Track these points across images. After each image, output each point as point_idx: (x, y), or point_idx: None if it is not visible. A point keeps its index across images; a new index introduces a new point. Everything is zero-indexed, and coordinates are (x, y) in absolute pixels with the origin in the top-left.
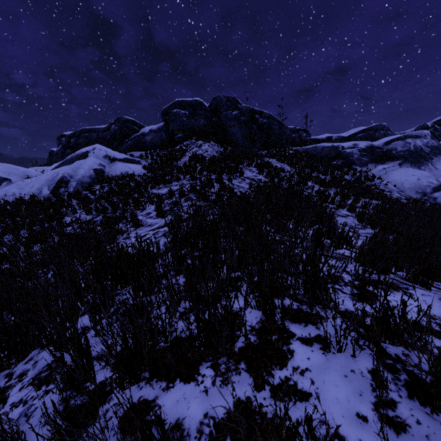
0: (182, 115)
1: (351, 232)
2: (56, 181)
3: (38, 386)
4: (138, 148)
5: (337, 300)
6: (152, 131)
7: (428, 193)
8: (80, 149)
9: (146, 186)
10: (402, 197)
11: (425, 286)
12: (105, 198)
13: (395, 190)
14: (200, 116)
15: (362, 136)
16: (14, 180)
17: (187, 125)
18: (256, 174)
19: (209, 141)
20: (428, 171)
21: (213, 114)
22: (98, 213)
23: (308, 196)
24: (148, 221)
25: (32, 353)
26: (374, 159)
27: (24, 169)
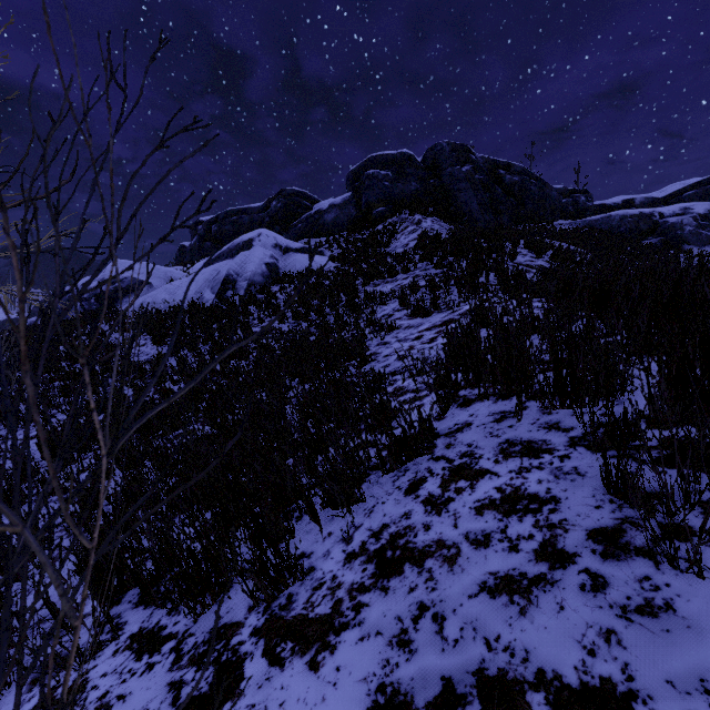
0: (382, 178)
1: None
2: (221, 281)
3: (530, 456)
4: (314, 233)
5: None
6: (335, 206)
7: None
8: (225, 240)
9: (355, 282)
10: None
11: None
12: (298, 301)
13: None
14: (411, 178)
15: (694, 195)
16: (155, 284)
17: (390, 193)
18: (531, 259)
19: (432, 215)
20: None
21: (431, 174)
22: (297, 321)
23: None
24: (400, 323)
25: (440, 441)
26: None
27: (165, 269)
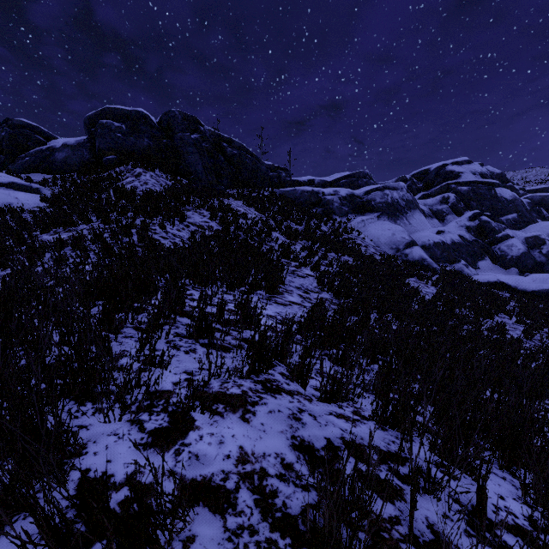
0: (115, 129)
1: (302, 298)
2: None
3: None
4: (43, 169)
5: (111, 450)
6: (67, 146)
7: (401, 250)
8: None
9: (32, 228)
10: (377, 253)
11: (304, 386)
12: None
13: (372, 245)
14: (144, 134)
15: (345, 183)
16: None
17: (122, 144)
18: (208, 220)
19: (154, 170)
20: (403, 226)
21: (164, 134)
22: None
23: (266, 250)
24: None
25: None
26: (354, 209)
27: None
